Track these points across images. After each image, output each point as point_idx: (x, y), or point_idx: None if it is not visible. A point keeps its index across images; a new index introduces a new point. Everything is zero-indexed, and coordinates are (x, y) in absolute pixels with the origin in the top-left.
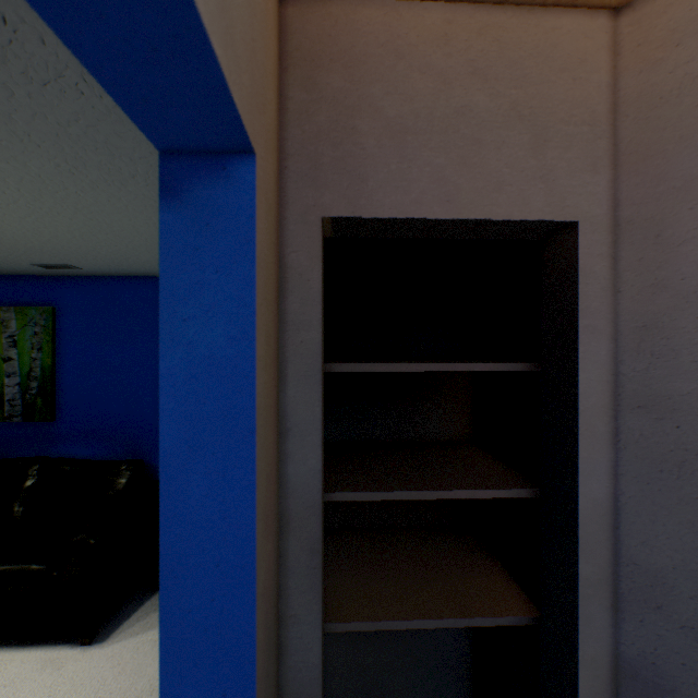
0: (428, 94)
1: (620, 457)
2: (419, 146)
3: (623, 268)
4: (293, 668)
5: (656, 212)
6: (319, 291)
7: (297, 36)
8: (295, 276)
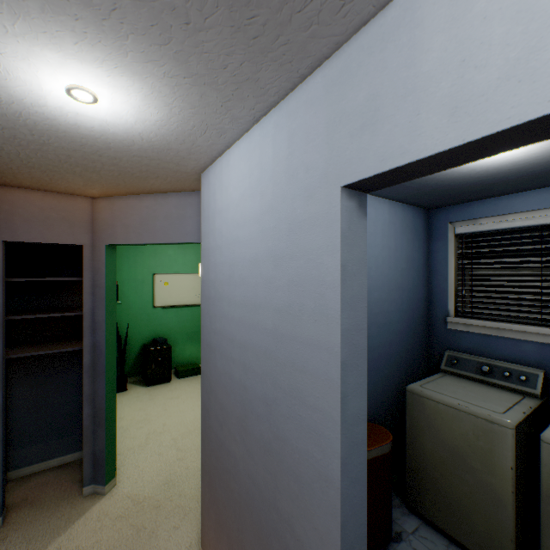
0: (38, 212)
1: (95, 298)
2: (35, 225)
3: (95, 256)
4: None
5: (100, 245)
6: (2, 259)
7: None
8: None
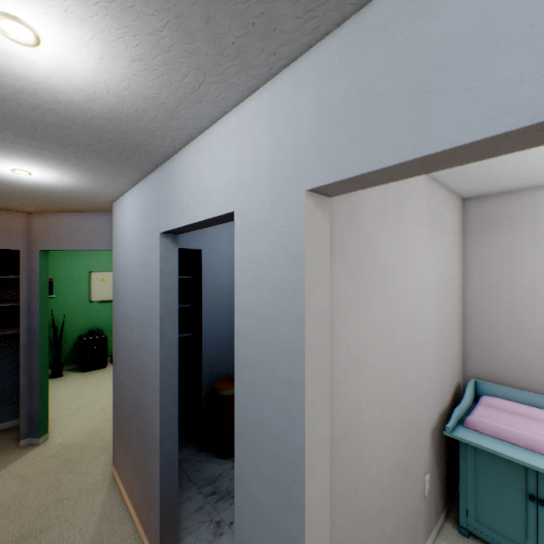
0: None
1: (30, 292)
2: None
3: (31, 259)
4: None
5: (35, 250)
6: None
7: None
8: None
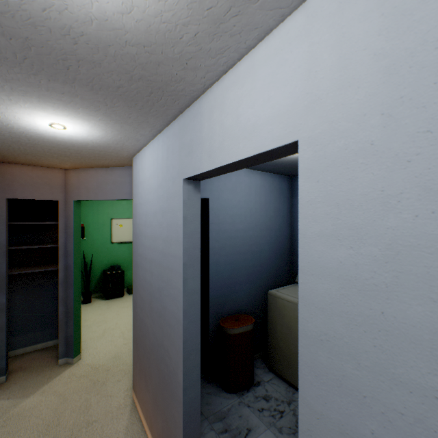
0: (29, 180)
1: (67, 235)
2: (27, 188)
3: (67, 208)
4: (0, 271)
5: (70, 200)
6: (6, 210)
7: (1, 169)
8: (1, 208)
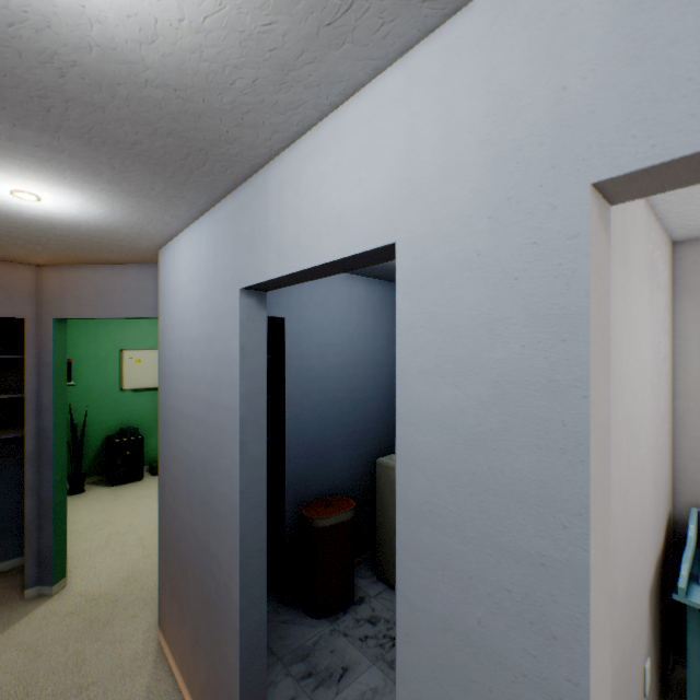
0: None
1: (40, 378)
2: None
3: (41, 331)
4: None
5: (47, 318)
6: None
7: None
8: None
